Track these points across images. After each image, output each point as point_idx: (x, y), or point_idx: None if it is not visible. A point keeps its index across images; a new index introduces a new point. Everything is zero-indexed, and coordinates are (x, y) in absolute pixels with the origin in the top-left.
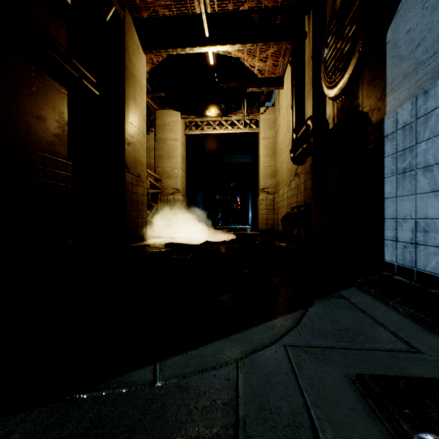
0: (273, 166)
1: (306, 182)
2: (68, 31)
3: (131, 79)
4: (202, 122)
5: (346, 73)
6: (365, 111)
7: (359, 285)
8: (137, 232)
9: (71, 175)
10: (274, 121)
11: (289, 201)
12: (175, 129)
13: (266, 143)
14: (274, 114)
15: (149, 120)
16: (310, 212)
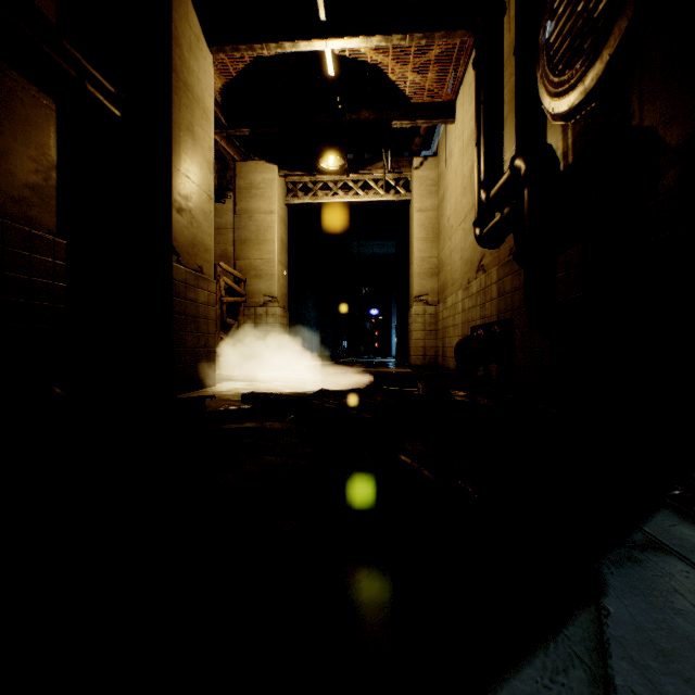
0: (435, 257)
1: (502, 280)
2: None
3: (184, 93)
4: (314, 184)
5: (601, 54)
6: (649, 125)
7: (683, 507)
8: (196, 370)
9: (64, 264)
10: (437, 180)
11: (466, 316)
12: (268, 195)
13: (423, 218)
14: (436, 170)
15: (224, 178)
16: (511, 336)
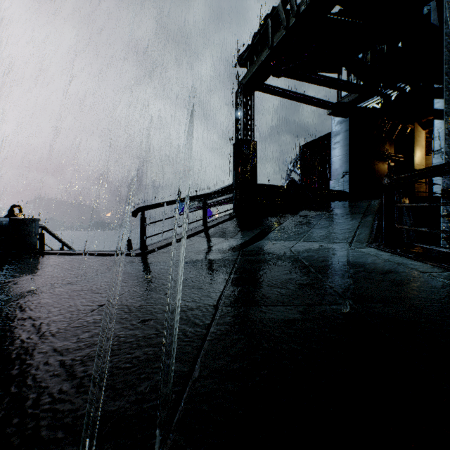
0: None
1: None
2: (393, 145)
3: (416, 147)
4: None
5: None
6: None
7: None
8: None
9: None
10: None
11: None
12: None
13: None
14: None
15: (429, 147)
16: None
